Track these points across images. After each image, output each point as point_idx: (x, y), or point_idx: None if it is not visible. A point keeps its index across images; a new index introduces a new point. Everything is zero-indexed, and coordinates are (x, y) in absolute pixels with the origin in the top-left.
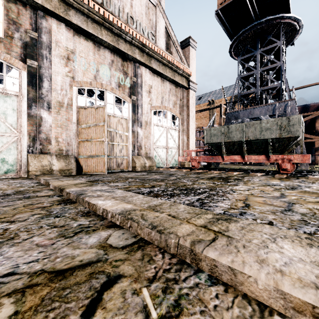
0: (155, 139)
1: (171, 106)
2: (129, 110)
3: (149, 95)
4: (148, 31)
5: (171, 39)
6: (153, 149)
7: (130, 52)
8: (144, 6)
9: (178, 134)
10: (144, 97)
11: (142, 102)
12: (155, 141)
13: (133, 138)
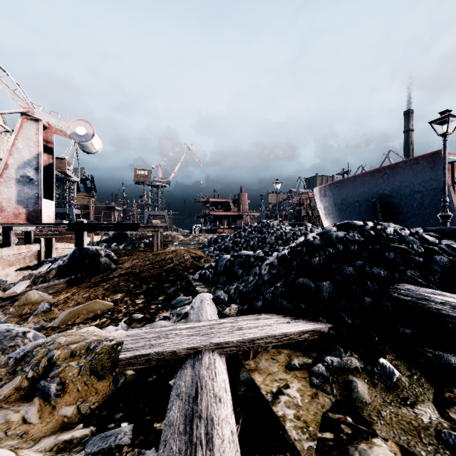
0: None
1: None
2: None
3: None
4: None
5: None
6: None
7: None
8: None
9: None
10: None
11: None
12: None
13: None
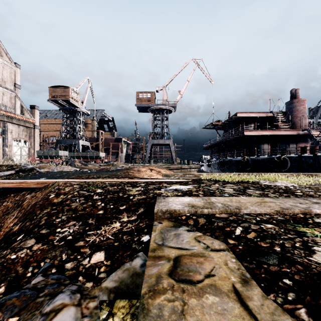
0: (14, 152)
1: (24, 137)
2: (1, 141)
3: (12, 134)
4: (11, 108)
5: (24, 108)
6: (14, 156)
7: (2, 119)
8: (9, 98)
9: (28, 149)
10: (9, 135)
11: (8, 137)
12: (15, 152)
13: (3, 152)
